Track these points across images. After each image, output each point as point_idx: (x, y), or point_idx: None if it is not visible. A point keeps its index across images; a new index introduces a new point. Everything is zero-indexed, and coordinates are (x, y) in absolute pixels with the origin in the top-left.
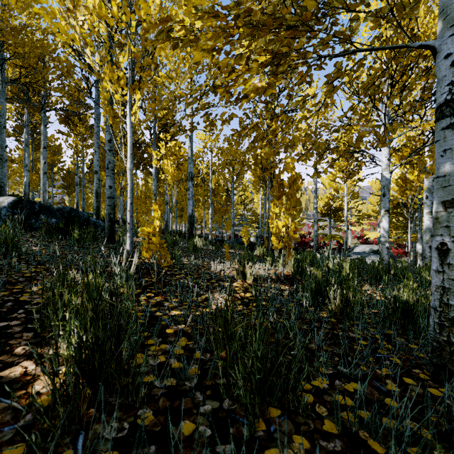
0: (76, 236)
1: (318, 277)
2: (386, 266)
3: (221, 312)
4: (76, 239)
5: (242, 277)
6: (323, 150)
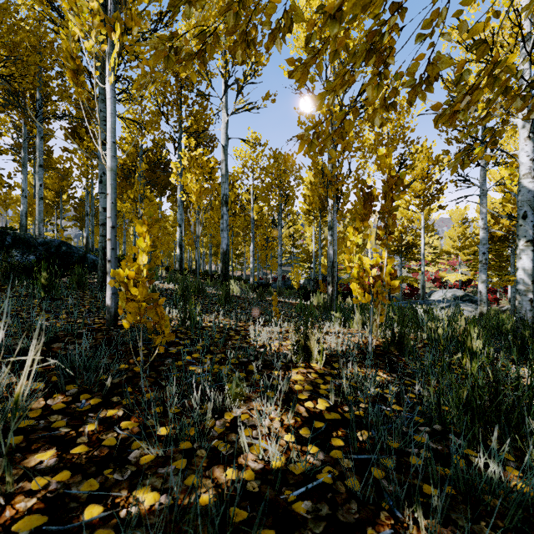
0: (44, 281)
1: (475, 373)
2: (528, 329)
3: (268, 482)
4: (43, 286)
5: (305, 356)
6: (499, 92)
